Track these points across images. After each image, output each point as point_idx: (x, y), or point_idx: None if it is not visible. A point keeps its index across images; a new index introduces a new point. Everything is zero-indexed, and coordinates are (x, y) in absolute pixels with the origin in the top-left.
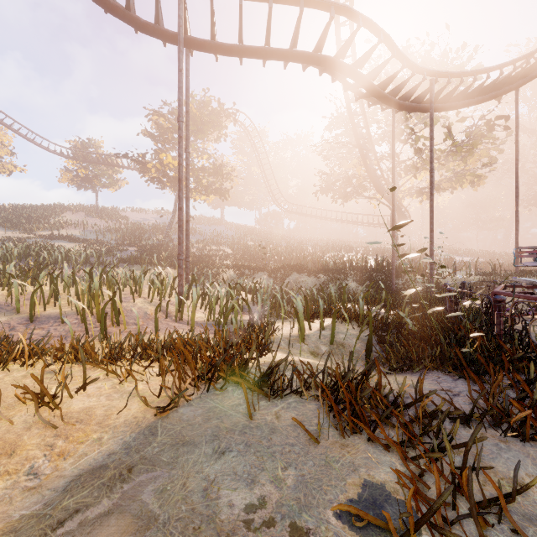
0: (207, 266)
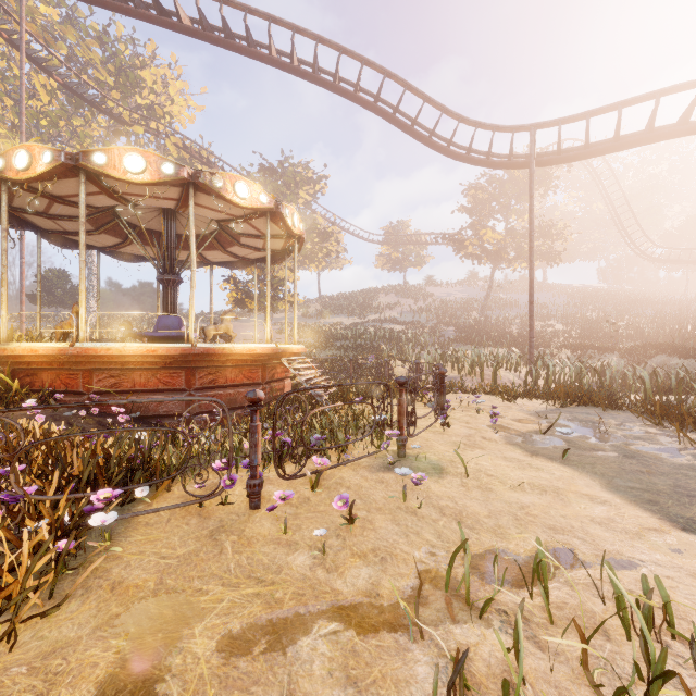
0: (538, 346)
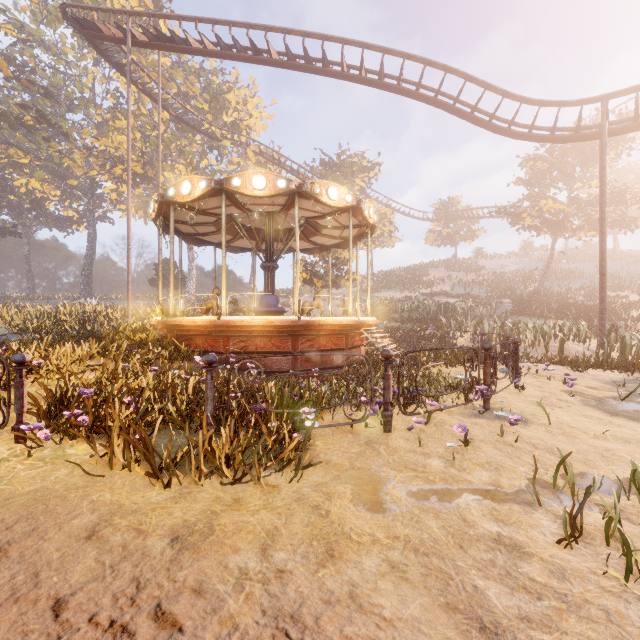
0: (608, 318)
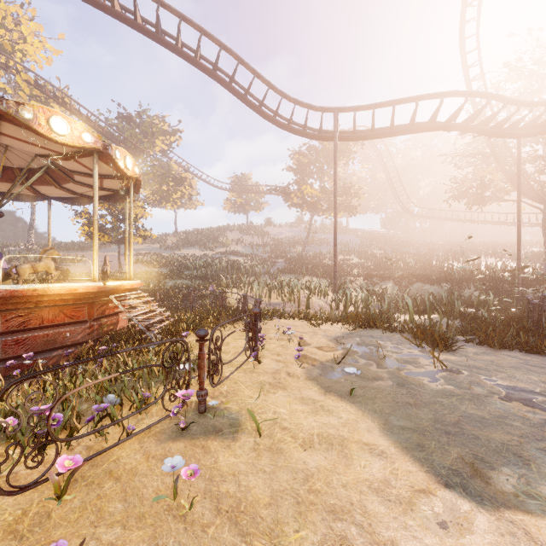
0: (341, 275)
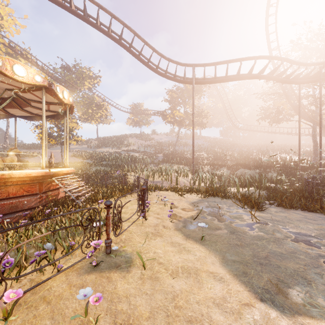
0: (196, 164)
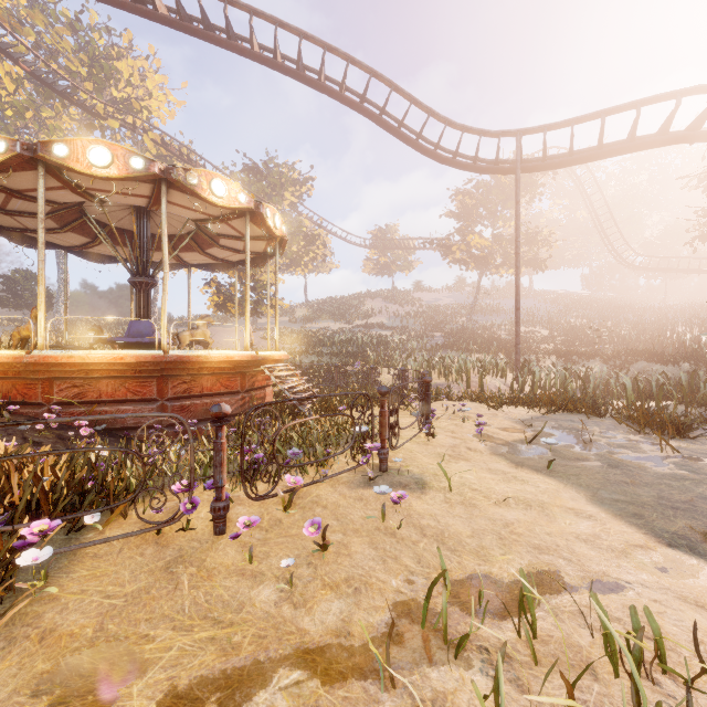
0: (524, 352)
